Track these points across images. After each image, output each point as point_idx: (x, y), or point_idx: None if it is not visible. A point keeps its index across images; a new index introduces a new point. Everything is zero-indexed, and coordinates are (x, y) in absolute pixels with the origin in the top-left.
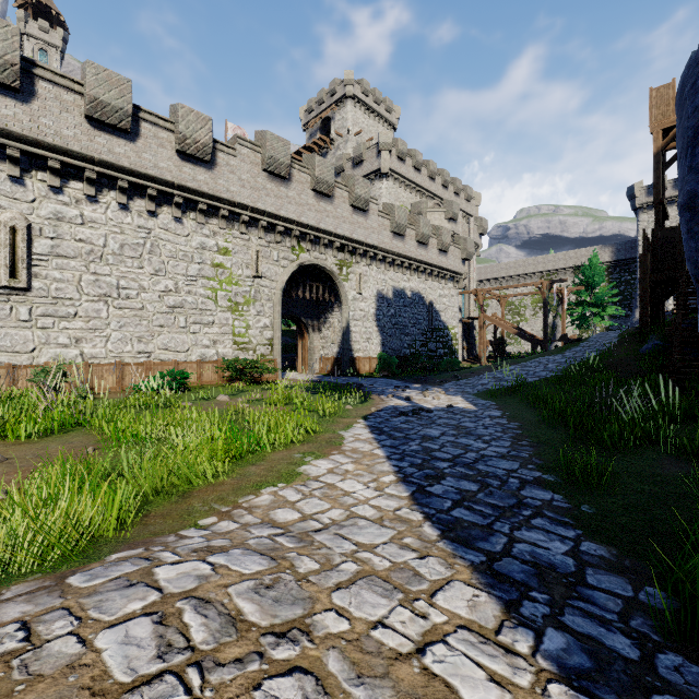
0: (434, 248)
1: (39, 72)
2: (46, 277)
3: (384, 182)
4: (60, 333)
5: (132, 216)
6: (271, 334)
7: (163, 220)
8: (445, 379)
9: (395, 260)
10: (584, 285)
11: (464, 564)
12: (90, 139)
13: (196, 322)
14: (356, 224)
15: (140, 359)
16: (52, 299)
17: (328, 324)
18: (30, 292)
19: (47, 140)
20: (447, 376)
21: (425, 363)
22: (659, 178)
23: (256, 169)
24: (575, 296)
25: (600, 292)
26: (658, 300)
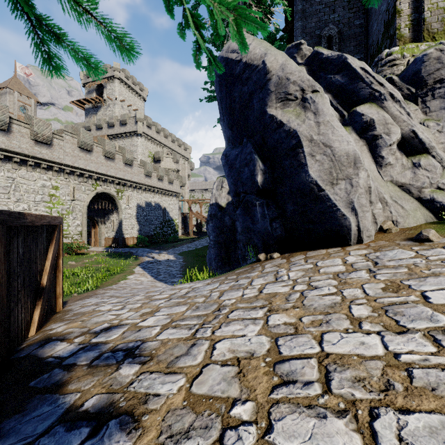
0: (166, 181)
1: None
2: None
3: (140, 139)
4: None
5: (4, 172)
6: (81, 229)
7: (21, 173)
8: (169, 248)
9: (147, 188)
10: None
11: (162, 282)
12: None
13: None
14: (126, 171)
15: None
16: None
17: (110, 221)
18: None
19: None
20: (170, 246)
21: (161, 238)
22: None
23: (74, 146)
24: None
25: None
26: None
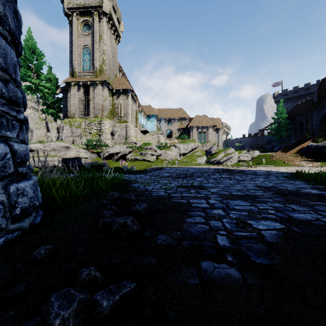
0: None
1: None
2: None
3: (29, 110)
4: None
5: None
6: None
7: None
8: None
9: None
10: None
11: None
12: None
13: None
14: None
15: None
16: None
17: None
18: None
19: None
20: None
21: None
22: None
23: None
24: None
25: None
26: None
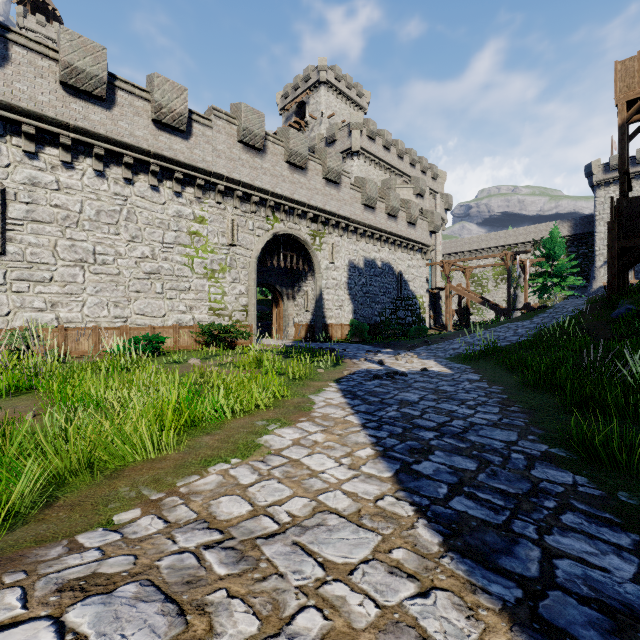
0: (403, 221)
1: (13, 37)
2: (21, 242)
3: (356, 160)
4: (35, 297)
5: (109, 183)
6: (246, 301)
7: (139, 187)
8: (415, 344)
9: (366, 231)
10: (545, 257)
11: (493, 606)
12: (65, 105)
13: (172, 288)
14: (329, 196)
15: (116, 324)
16: (28, 264)
17: (302, 293)
18: (4, 256)
19: (21, 105)
20: (417, 341)
21: (395, 329)
22: (624, 149)
23: (231, 140)
24: (534, 268)
25: (560, 263)
26: (624, 268)
